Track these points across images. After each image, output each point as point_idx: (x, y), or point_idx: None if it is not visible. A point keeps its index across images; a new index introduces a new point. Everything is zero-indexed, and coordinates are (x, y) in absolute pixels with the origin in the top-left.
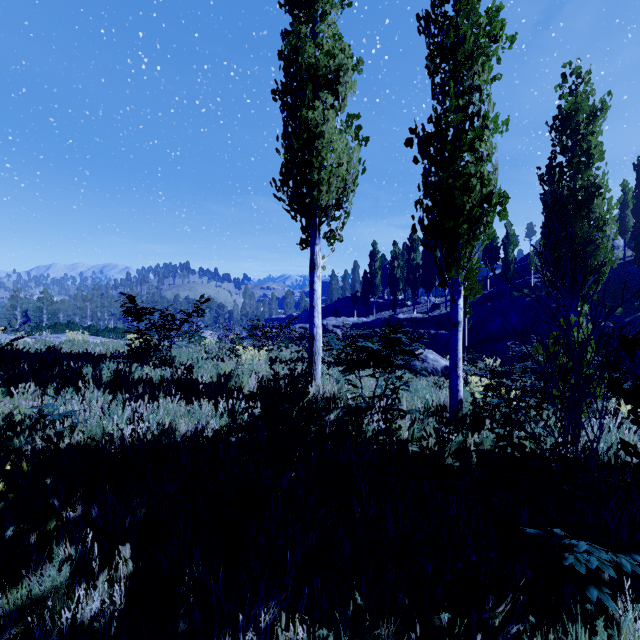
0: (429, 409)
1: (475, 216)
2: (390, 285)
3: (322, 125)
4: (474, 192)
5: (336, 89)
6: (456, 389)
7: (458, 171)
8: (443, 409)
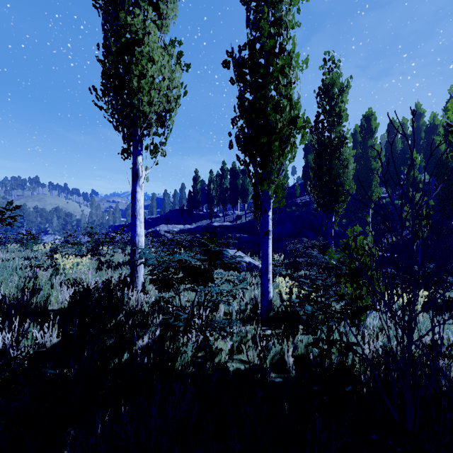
0: (244, 310)
1: (285, 135)
2: (208, 201)
3: (143, 37)
4: (285, 112)
5: (158, 7)
6: (267, 291)
7: (268, 96)
8: (256, 309)
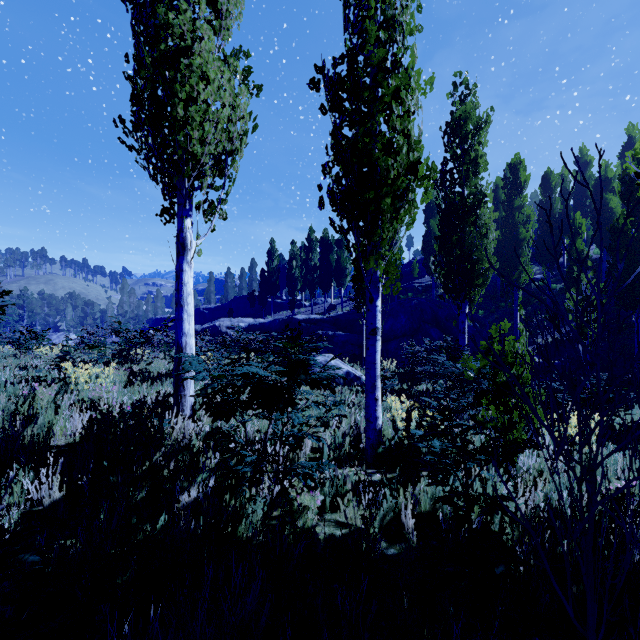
0: (340, 444)
1: (401, 188)
2: (288, 285)
3: (193, 45)
4: (400, 155)
5: (215, 1)
6: (374, 416)
7: (376, 132)
8: (358, 443)
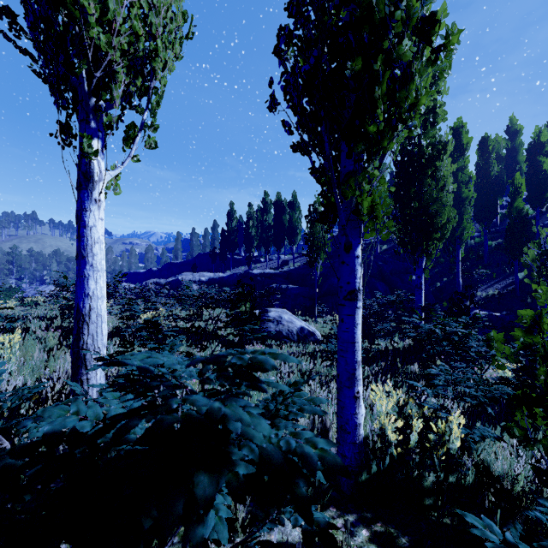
0: None
1: (404, 60)
2: (246, 243)
3: None
4: None
5: None
6: (353, 423)
7: None
8: None
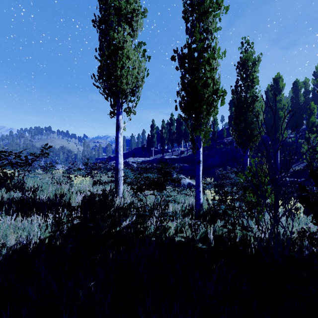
0: (184, 210)
1: (210, 101)
2: (161, 141)
3: (123, 44)
4: (209, 87)
5: (131, 24)
6: (199, 198)
7: (200, 77)
8: (192, 209)
